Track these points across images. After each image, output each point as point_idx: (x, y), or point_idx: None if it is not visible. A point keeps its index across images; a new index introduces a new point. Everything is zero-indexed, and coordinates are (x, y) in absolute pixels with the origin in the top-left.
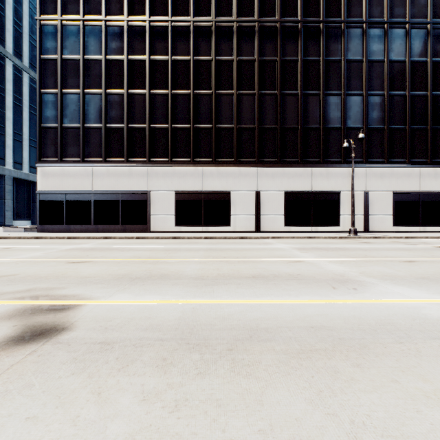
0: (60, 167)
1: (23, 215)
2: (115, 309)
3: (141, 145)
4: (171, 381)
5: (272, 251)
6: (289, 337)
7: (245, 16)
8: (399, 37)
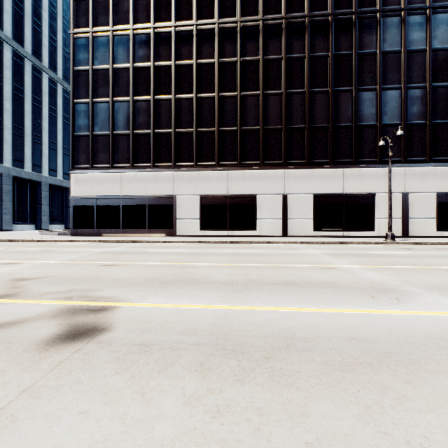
0: (92, 173)
1: (57, 219)
2: (150, 312)
3: (167, 150)
4: (211, 386)
5: (302, 257)
6: (328, 348)
7: (272, 14)
8: (444, 22)
